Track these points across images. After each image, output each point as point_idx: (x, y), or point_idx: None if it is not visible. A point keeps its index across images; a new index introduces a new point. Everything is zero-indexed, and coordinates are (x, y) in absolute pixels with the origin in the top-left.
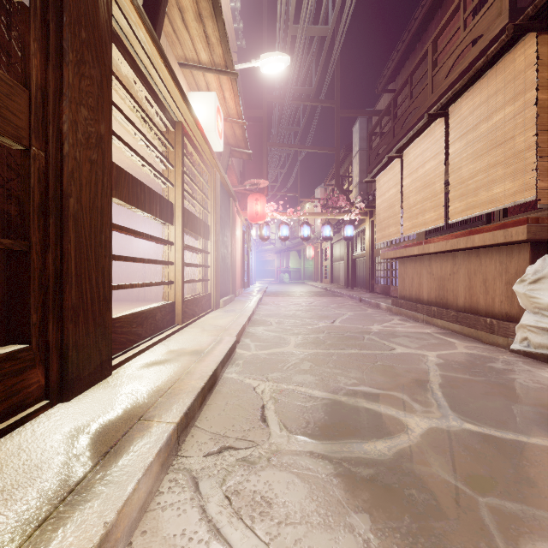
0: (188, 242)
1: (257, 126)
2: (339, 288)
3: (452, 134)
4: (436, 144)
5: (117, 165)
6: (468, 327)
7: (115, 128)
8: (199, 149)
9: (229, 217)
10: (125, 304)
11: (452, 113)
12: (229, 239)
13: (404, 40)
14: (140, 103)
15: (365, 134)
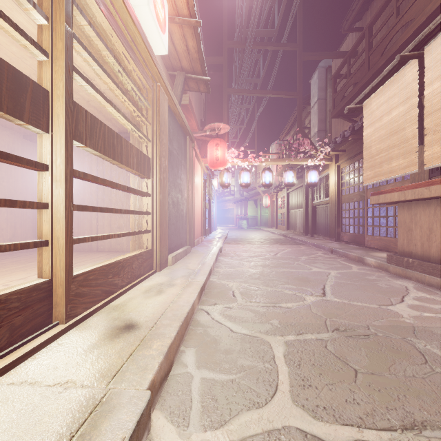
0: None
1: (217, 75)
2: (298, 235)
3: None
4: None
5: None
6: None
7: None
8: (124, 34)
9: (184, 157)
10: None
11: None
12: (184, 182)
13: None
14: None
15: (323, 83)
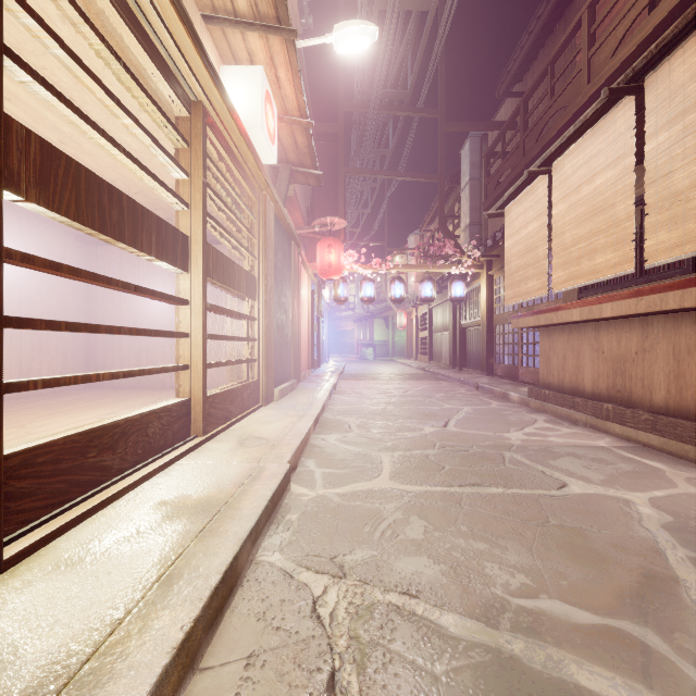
0: (232, 305)
1: (330, 146)
2: (442, 369)
3: (652, 120)
4: (617, 141)
5: (44, 140)
6: (679, 441)
7: (101, 119)
8: (237, 156)
9: (289, 268)
10: (139, 394)
11: (652, 85)
12: (289, 300)
13: (540, 16)
14: (128, 63)
15: (477, 158)
